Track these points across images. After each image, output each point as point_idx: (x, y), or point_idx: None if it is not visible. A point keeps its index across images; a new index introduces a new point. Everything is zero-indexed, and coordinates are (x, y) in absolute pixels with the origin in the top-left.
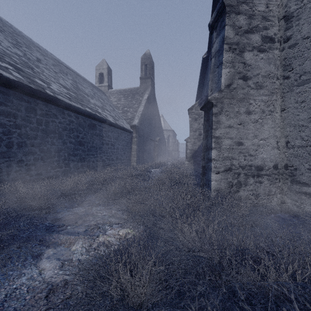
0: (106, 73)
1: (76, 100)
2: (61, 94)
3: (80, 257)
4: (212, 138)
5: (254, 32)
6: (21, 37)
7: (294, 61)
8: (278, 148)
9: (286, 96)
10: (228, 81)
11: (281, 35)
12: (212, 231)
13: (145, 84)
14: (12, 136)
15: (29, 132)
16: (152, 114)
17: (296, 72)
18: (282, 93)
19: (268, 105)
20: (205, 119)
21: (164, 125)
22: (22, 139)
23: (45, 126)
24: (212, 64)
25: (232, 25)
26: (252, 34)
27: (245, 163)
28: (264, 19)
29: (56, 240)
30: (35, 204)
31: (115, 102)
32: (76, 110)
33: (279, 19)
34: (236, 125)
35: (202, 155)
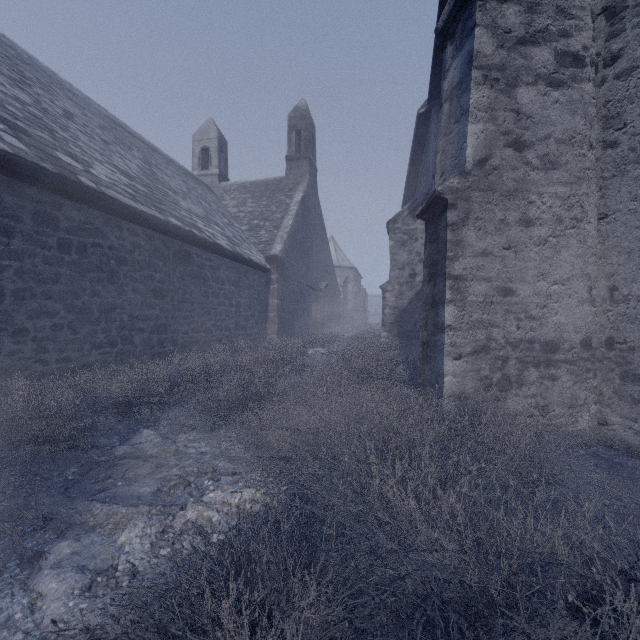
0: (215, 147)
1: (147, 200)
2: (116, 187)
3: (137, 562)
4: (446, 280)
5: (539, 42)
6: (33, 69)
7: (629, 107)
8: (593, 303)
9: (610, 186)
10: (481, 151)
11: (597, 51)
12: (458, 502)
13: (296, 171)
14: (2, 277)
15: (41, 268)
16: (311, 233)
17: (634, 131)
18: (600, 180)
19: (570, 206)
20: (429, 237)
21: (336, 258)
22: (25, 282)
23: (79, 254)
24: (444, 116)
25: (490, 25)
26: (535, 47)
27: (518, 335)
28: (561, 14)
29: (83, 518)
30: (46, 428)
31: (235, 209)
32: (147, 222)
33: (593, 15)
34: (499, 249)
35: (423, 318)
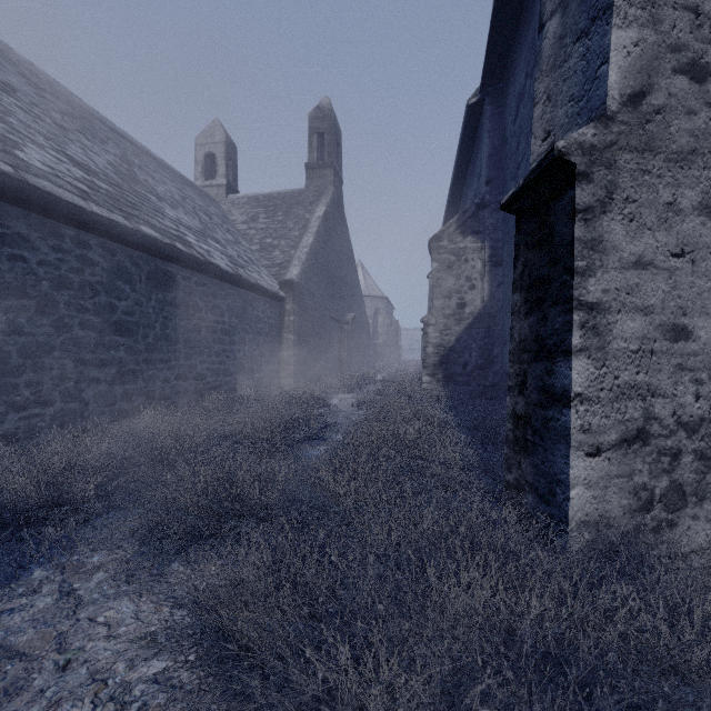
0: (221, 153)
1: (110, 201)
2: (56, 178)
3: None
4: (573, 311)
5: None
6: None
7: None
8: None
9: None
10: (633, 79)
11: None
12: None
13: (318, 181)
14: None
15: None
16: (336, 256)
17: None
18: None
19: None
20: (527, 240)
21: (365, 285)
22: None
23: None
24: (549, 40)
25: None
26: None
27: (698, 411)
28: None
29: None
30: None
31: (244, 225)
32: (103, 228)
33: None
34: (665, 256)
35: (514, 374)
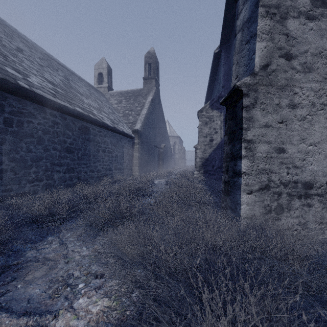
0: (105, 72)
1: (63, 97)
2: (43, 89)
3: None
4: (242, 142)
5: None
6: (3, 26)
7: None
8: None
9: None
10: (264, 60)
11: None
12: None
13: (148, 85)
14: None
15: None
16: (156, 118)
17: None
18: None
19: (320, 96)
20: (229, 116)
21: (170, 131)
22: None
23: (18, 127)
24: (238, 41)
25: None
26: None
27: (288, 178)
28: None
29: None
30: None
31: (116, 105)
32: (62, 109)
33: None
34: (276, 123)
35: (224, 166)
